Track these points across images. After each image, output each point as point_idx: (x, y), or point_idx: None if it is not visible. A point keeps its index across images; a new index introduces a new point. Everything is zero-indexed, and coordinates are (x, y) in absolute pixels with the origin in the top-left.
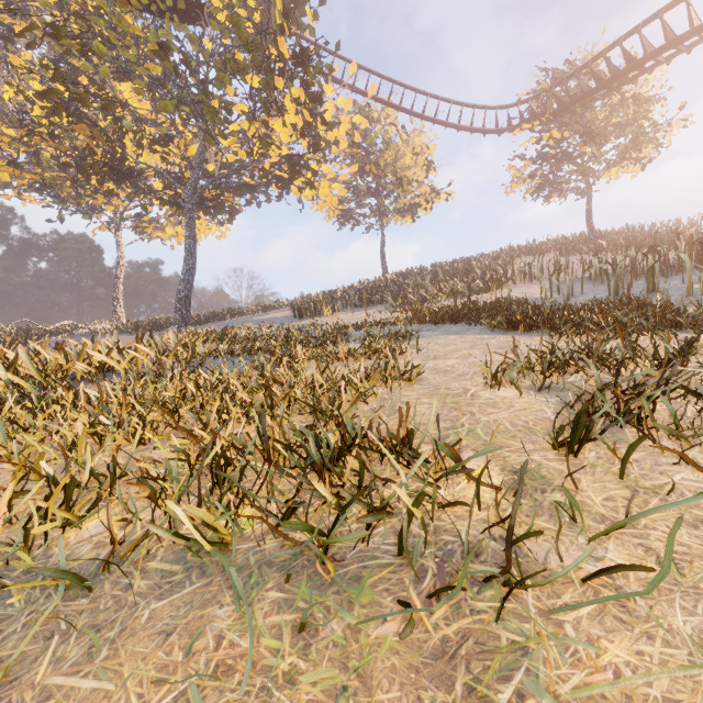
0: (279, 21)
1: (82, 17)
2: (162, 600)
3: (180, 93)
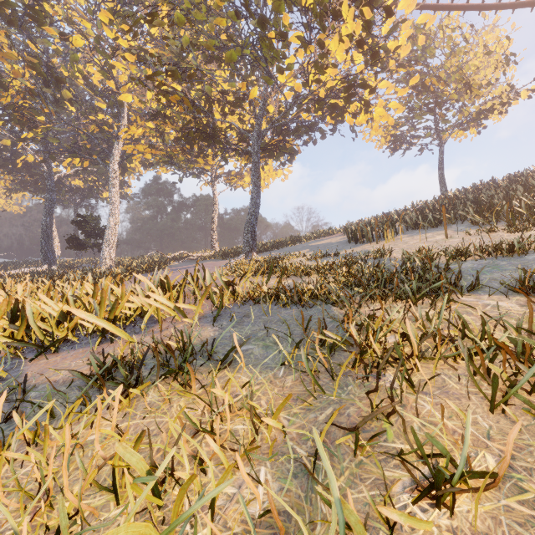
0: None
1: (172, 3)
2: None
3: (243, 43)
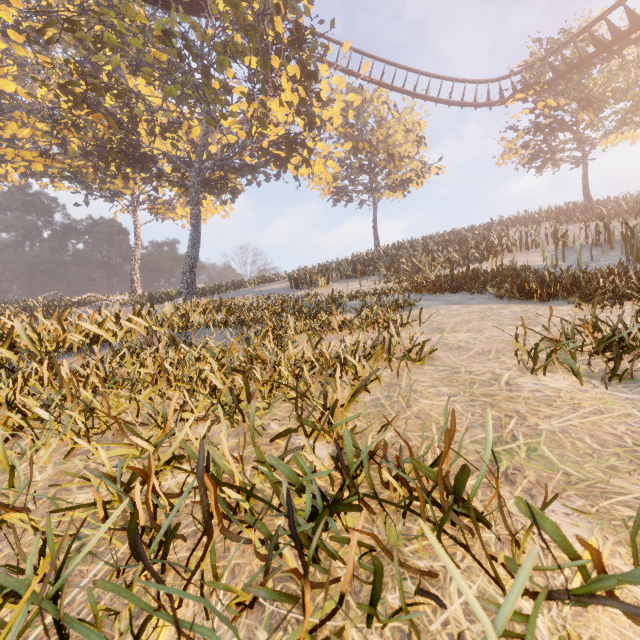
0: (275, 1)
1: (97, 12)
2: None
3: (184, 79)
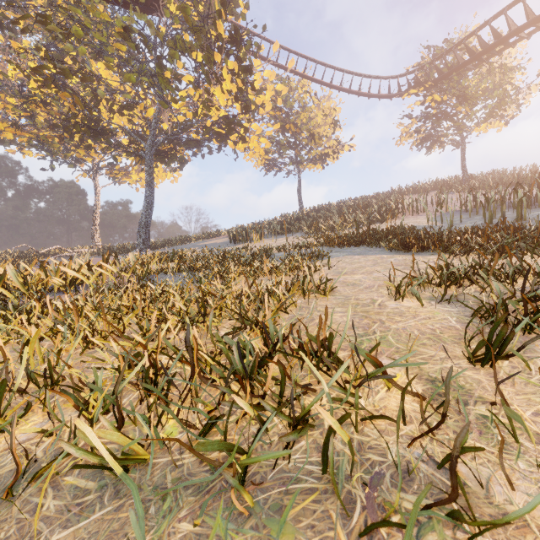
0: (218, 8)
1: (65, 8)
2: (66, 528)
3: (141, 68)
